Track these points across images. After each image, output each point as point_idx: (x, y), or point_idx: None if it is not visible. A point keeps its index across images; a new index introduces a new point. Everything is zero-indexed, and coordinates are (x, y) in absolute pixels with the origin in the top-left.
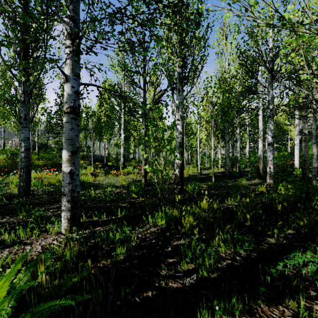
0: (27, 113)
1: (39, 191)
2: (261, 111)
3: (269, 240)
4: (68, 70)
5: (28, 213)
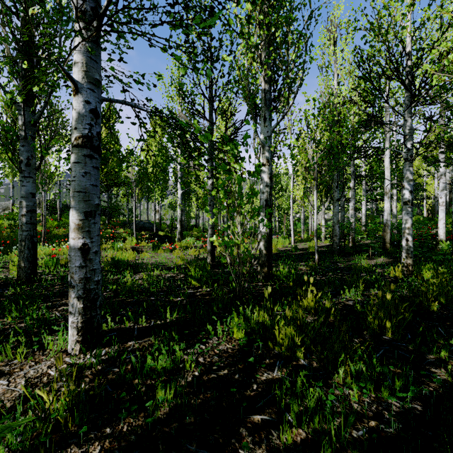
0: (30, 155)
1: (52, 274)
2: (388, 154)
3: (436, 374)
4: (79, 74)
5: (22, 314)
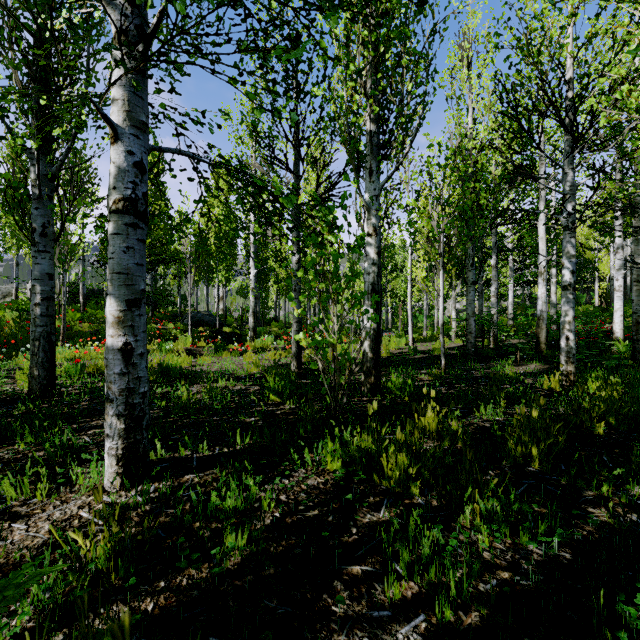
0: (46, 221)
1: (76, 386)
2: (543, 219)
3: (594, 514)
4: (119, 115)
5: (39, 439)
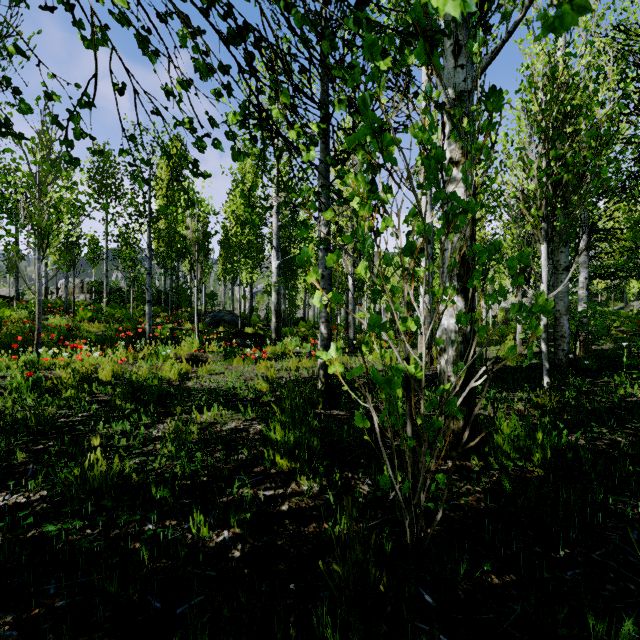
0: None
1: (3, 415)
2: None
3: None
4: None
5: None
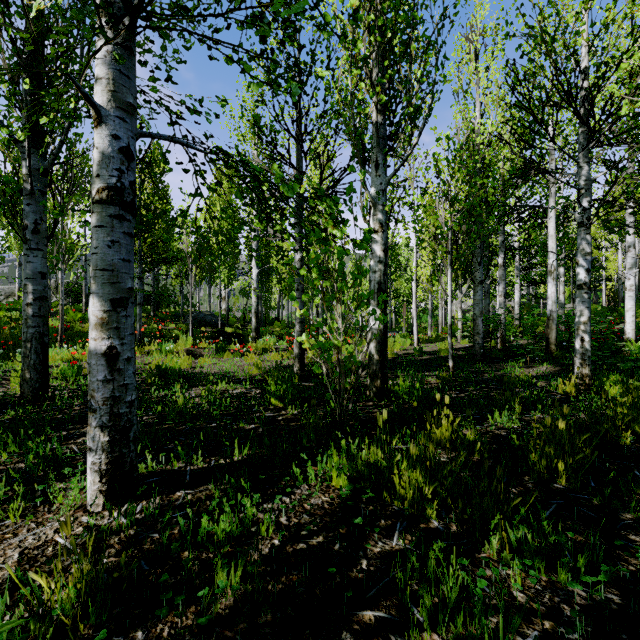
0: (39, 217)
1: (71, 389)
2: (553, 216)
3: (637, 543)
4: (103, 95)
5: (24, 448)
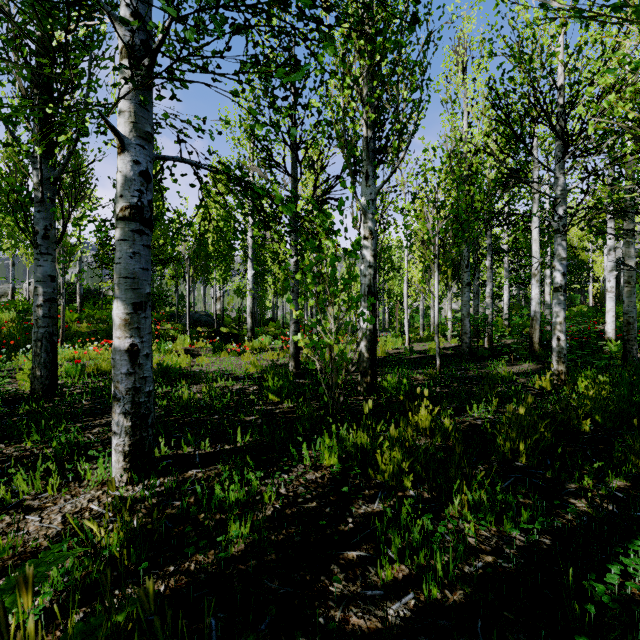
0: (49, 224)
1: (77, 386)
2: (537, 221)
3: (575, 505)
4: (125, 126)
5: (45, 437)
